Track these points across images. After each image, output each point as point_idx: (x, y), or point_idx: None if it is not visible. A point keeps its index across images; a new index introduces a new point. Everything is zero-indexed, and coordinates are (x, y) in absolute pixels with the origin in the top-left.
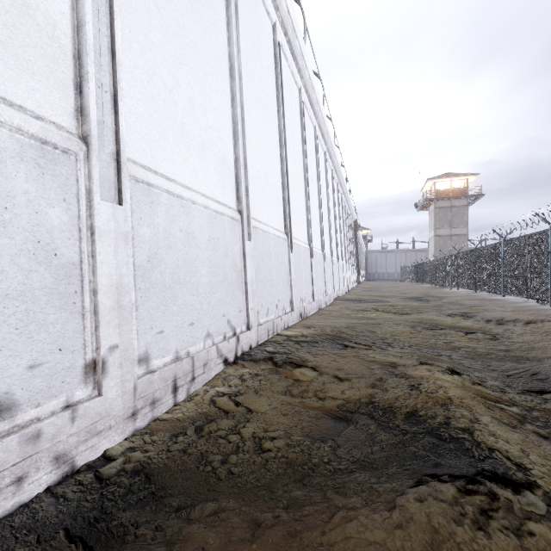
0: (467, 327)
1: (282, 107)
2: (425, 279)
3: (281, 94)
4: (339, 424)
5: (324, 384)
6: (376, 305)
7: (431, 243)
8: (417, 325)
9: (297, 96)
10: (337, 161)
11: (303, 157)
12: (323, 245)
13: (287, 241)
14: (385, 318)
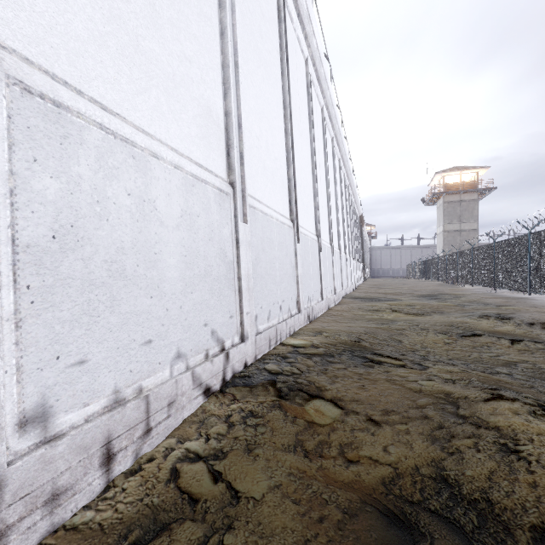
0: (509, 332)
1: (287, 71)
2: (434, 276)
3: (285, 54)
4: (397, 537)
5: (353, 432)
6: (391, 304)
7: (439, 238)
8: (449, 330)
9: (303, 67)
10: (345, 149)
11: (310, 136)
12: (331, 238)
13: (292, 229)
14: (406, 320)
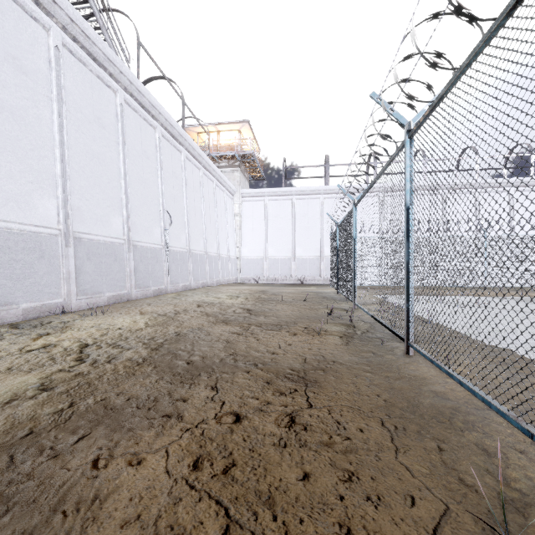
0: None
1: None
2: None
3: None
4: None
5: None
6: None
7: None
8: None
9: None
10: None
11: None
12: None
13: None
14: None
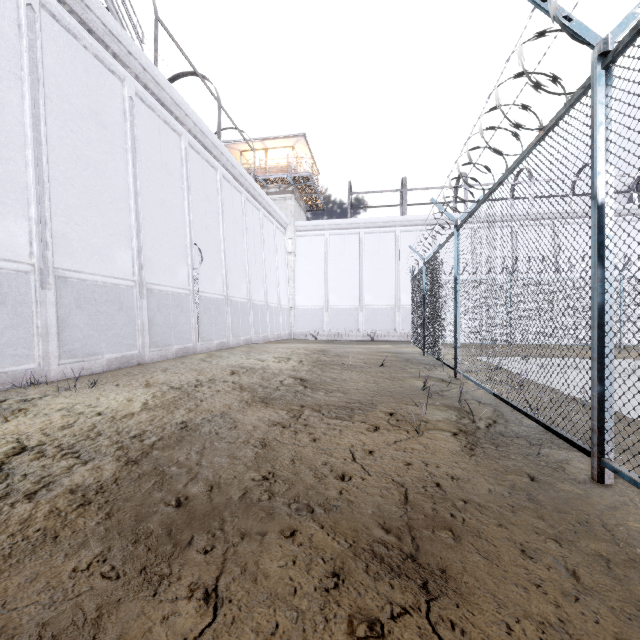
0: None
1: None
2: None
3: None
4: None
5: None
6: None
7: None
8: None
9: None
10: None
11: None
12: None
13: None
14: None
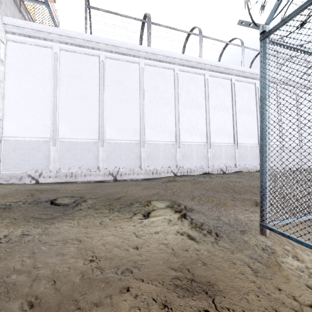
0: None
1: None
2: None
3: None
4: None
5: None
6: None
7: None
8: None
9: None
10: None
11: None
12: None
13: None
14: None
